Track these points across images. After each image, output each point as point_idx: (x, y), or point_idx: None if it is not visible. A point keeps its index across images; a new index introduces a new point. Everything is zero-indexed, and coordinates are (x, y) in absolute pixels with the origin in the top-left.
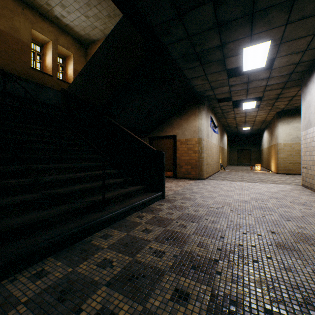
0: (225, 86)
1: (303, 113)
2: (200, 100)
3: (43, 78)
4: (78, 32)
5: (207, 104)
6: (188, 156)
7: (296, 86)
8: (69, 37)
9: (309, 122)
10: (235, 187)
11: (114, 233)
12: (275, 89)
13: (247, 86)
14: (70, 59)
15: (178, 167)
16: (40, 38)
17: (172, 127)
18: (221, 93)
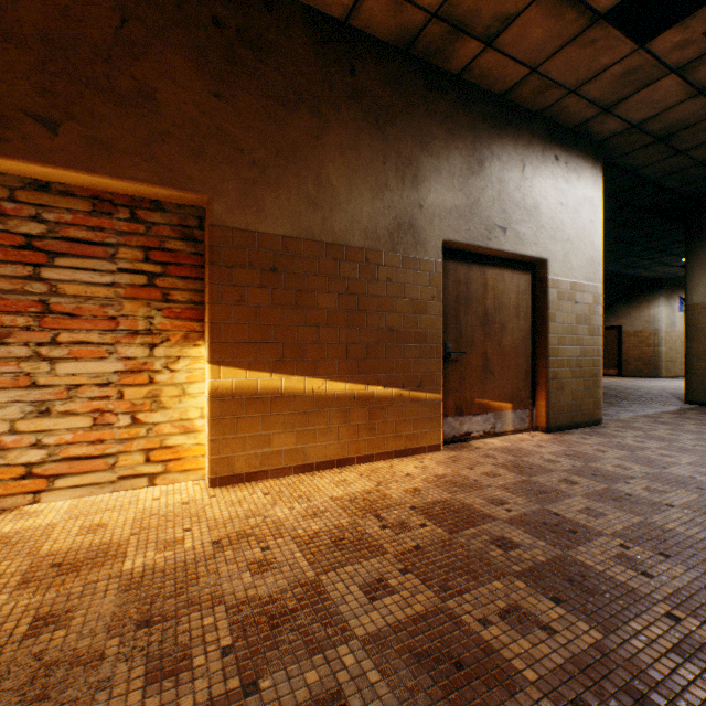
0: None
1: None
2: (654, 284)
3: None
4: None
5: (670, 284)
6: (638, 351)
7: None
8: None
9: None
10: None
11: None
12: None
13: None
14: None
15: (624, 363)
16: None
17: (614, 316)
18: None
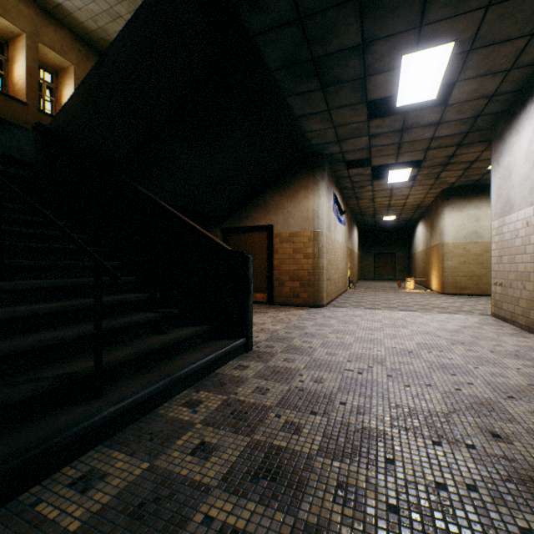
0: (362, 136)
1: (497, 188)
2: (316, 161)
3: (5, 107)
4: (84, 23)
5: (328, 169)
6: (295, 265)
7: (481, 142)
8: (65, 31)
9: (508, 203)
10: (382, 321)
11: (115, 463)
12: (446, 147)
13: (400, 139)
14: (68, 76)
15: (277, 284)
16: (0, 25)
17: (265, 210)
18: (353, 150)
